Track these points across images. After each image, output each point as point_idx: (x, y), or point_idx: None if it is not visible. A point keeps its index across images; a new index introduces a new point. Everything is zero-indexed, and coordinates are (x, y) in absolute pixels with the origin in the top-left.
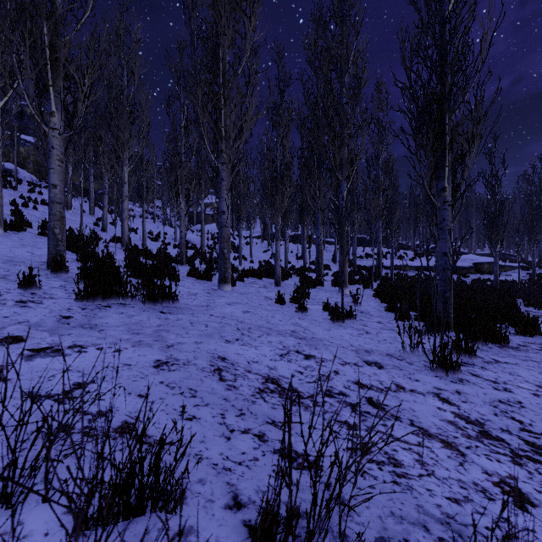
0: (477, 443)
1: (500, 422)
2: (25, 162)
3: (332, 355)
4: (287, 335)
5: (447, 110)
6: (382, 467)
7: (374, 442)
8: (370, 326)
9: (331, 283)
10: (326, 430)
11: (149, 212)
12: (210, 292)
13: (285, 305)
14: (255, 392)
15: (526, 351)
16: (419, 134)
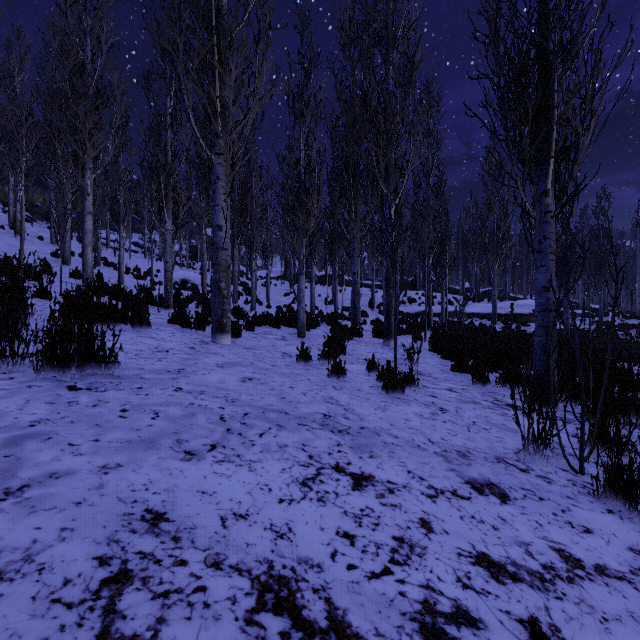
0: None
1: None
2: None
3: (404, 470)
4: (316, 426)
5: (557, 68)
6: None
7: None
8: (441, 397)
9: (372, 333)
10: None
11: (139, 244)
12: (195, 347)
13: (312, 365)
14: None
15: None
16: (511, 109)
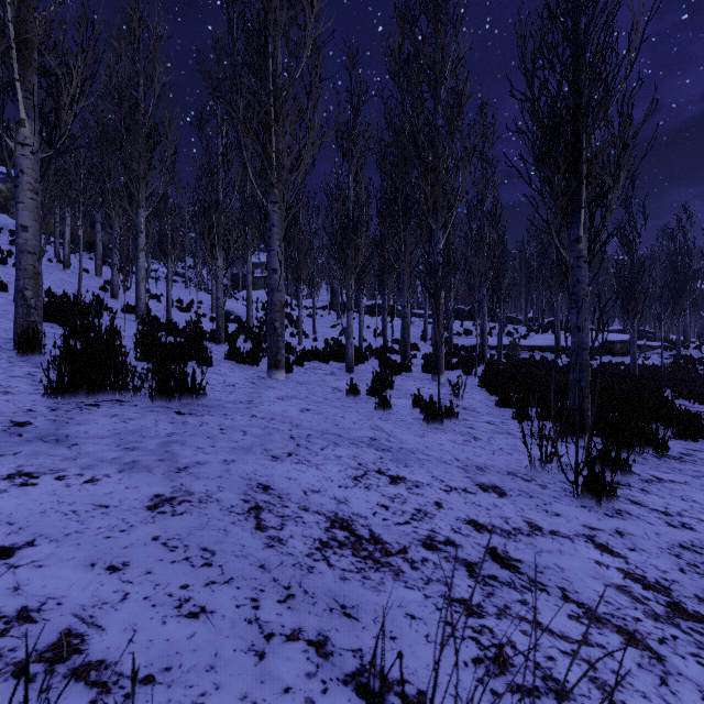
0: (672, 629)
1: (693, 583)
2: (8, 204)
3: (430, 475)
4: (364, 446)
5: (584, 129)
6: (537, 703)
7: (514, 642)
8: (478, 428)
9: (421, 368)
10: (432, 621)
11: (179, 273)
12: (255, 382)
13: (361, 399)
14: (313, 548)
15: (693, 463)
16: (545, 163)
